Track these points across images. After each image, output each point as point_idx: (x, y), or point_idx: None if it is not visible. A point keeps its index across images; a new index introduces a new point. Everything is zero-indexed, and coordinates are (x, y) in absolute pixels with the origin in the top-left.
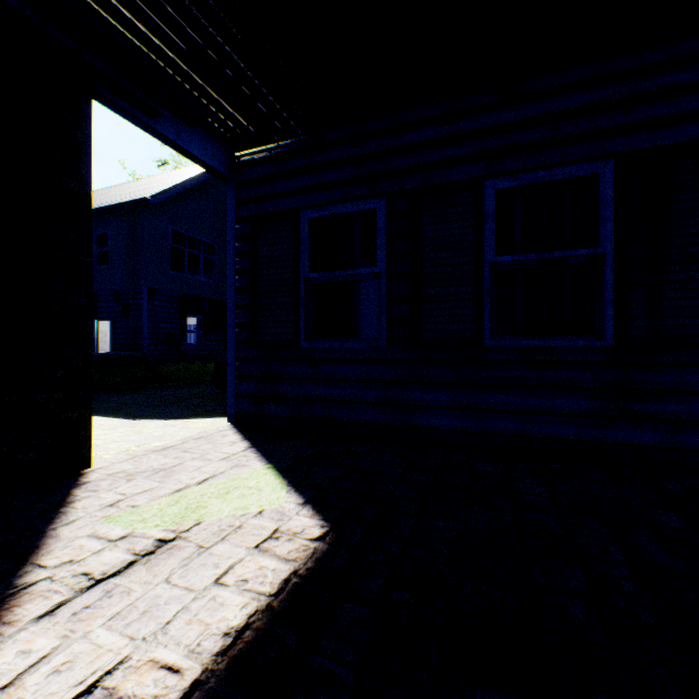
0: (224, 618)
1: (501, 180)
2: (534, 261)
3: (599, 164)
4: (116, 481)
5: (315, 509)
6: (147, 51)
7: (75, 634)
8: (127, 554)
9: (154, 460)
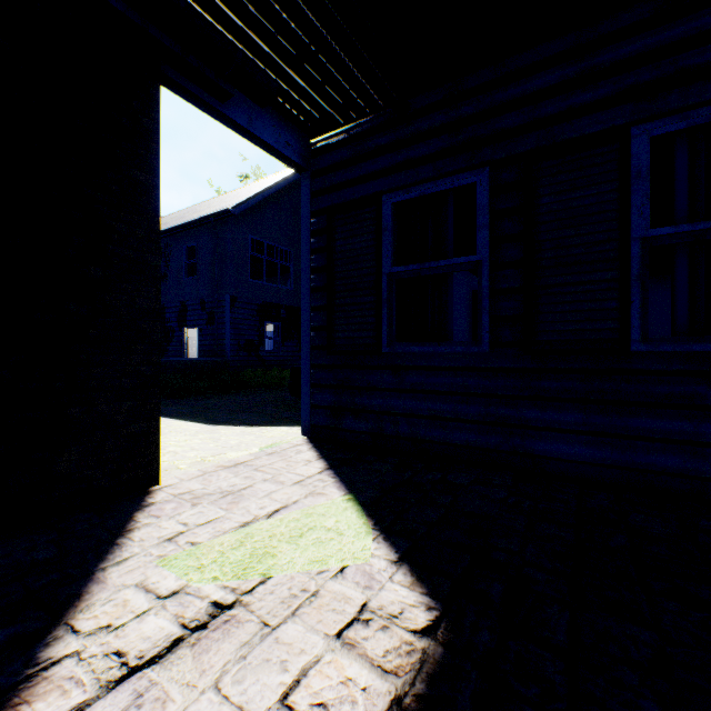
0: None
1: (660, 123)
2: None
3: None
4: (180, 504)
5: (413, 573)
6: (217, 25)
7: None
8: (173, 624)
9: (223, 479)
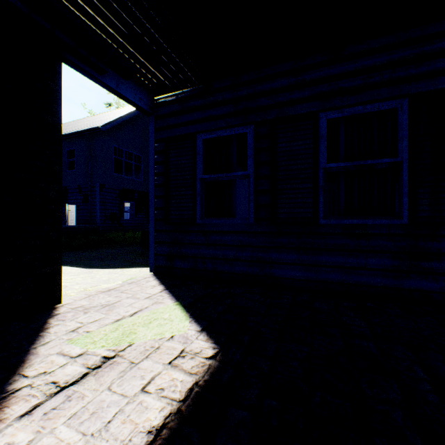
0: (148, 419)
1: (331, 113)
2: (353, 167)
3: (398, 101)
4: (77, 313)
5: (208, 335)
6: (98, 30)
7: (45, 430)
8: (82, 367)
9: (102, 298)
